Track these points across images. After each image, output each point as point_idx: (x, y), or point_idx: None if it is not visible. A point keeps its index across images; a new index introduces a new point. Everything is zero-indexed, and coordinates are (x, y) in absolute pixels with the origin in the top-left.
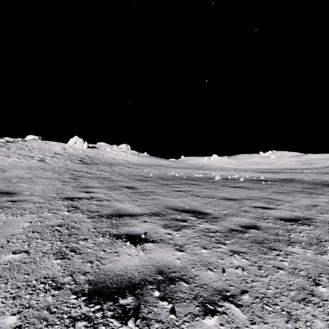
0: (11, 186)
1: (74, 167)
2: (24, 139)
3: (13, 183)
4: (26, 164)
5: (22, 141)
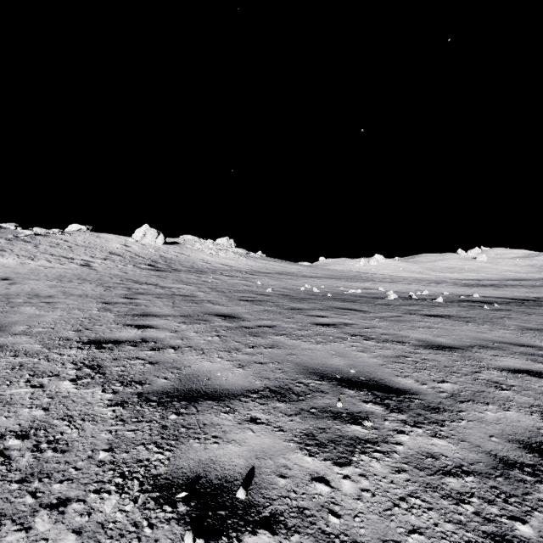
0: (2, 312)
1: (136, 277)
2: (65, 230)
3: (11, 305)
4: (58, 270)
5: (60, 233)
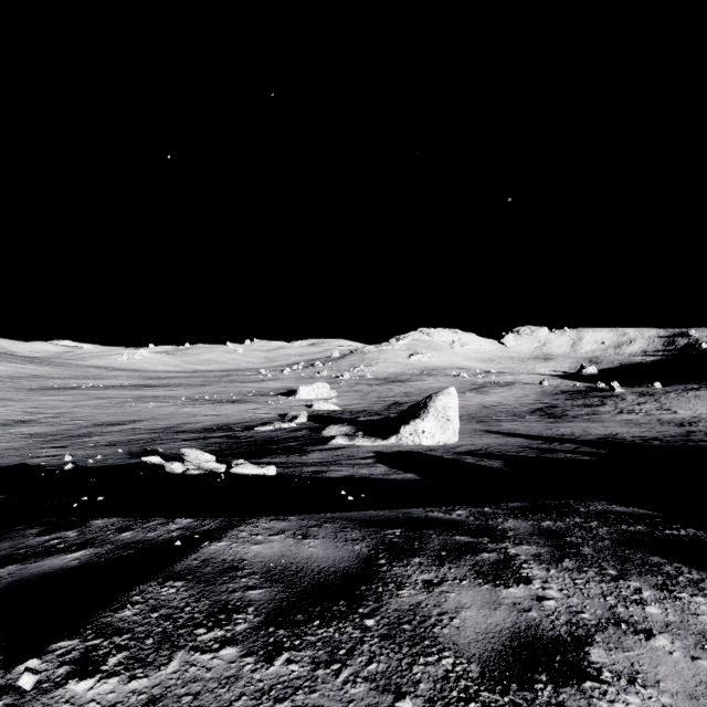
0: None
1: None
2: None
3: None
4: None
5: None
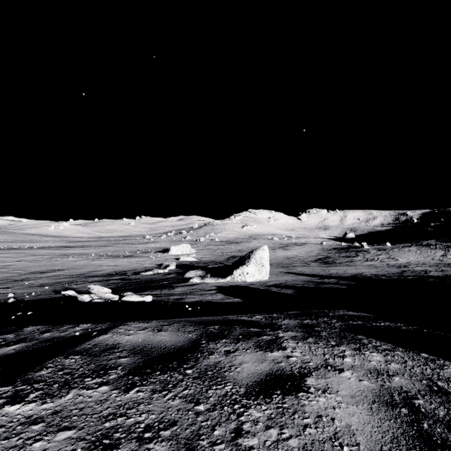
0: None
1: None
2: None
3: None
4: None
5: None
